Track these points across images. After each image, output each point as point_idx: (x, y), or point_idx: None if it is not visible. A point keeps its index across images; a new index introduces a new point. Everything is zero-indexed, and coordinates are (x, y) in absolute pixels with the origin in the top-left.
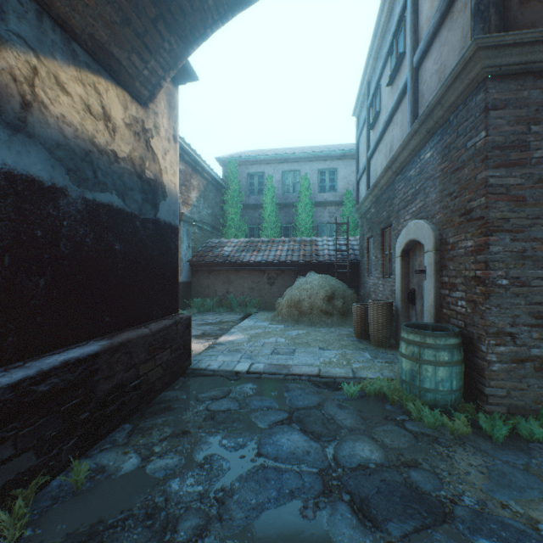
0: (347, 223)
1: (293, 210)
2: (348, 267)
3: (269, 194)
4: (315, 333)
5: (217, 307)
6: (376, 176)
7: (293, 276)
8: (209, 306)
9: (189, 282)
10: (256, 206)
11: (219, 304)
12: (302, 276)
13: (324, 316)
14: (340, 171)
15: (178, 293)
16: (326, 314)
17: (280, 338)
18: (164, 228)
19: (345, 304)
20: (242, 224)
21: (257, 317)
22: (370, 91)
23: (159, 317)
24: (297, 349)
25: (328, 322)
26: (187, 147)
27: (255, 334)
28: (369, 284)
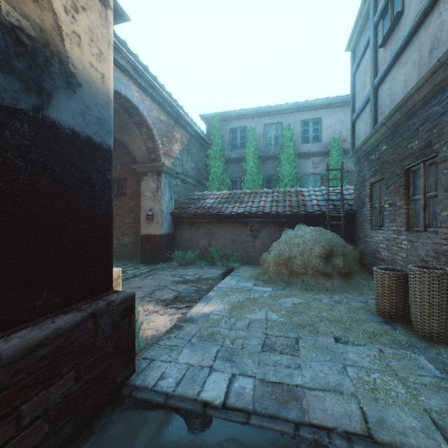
0: (341, 169)
1: (276, 162)
2: (342, 219)
3: (251, 147)
4: (315, 303)
5: (199, 260)
6: (392, 100)
7: (278, 228)
8: (190, 259)
9: (171, 235)
10: (238, 160)
11: (200, 256)
12: (288, 228)
13: (322, 277)
14: (325, 121)
15: (111, 259)
16: (323, 275)
17: (271, 313)
18: (70, 143)
19: (347, 262)
20: (224, 177)
21: (239, 274)
22: (378, 2)
23: (57, 309)
24: (300, 340)
25: (328, 286)
26: (167, 96)
27: (238, 303)
28: (376, 239)
